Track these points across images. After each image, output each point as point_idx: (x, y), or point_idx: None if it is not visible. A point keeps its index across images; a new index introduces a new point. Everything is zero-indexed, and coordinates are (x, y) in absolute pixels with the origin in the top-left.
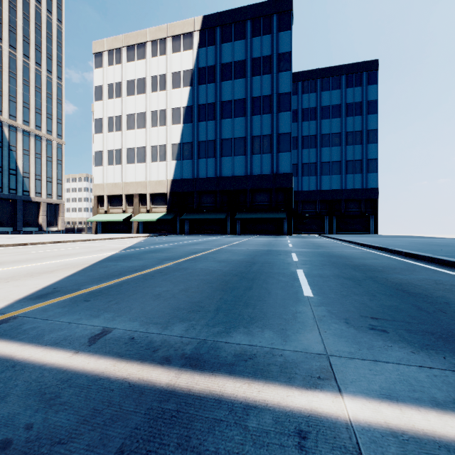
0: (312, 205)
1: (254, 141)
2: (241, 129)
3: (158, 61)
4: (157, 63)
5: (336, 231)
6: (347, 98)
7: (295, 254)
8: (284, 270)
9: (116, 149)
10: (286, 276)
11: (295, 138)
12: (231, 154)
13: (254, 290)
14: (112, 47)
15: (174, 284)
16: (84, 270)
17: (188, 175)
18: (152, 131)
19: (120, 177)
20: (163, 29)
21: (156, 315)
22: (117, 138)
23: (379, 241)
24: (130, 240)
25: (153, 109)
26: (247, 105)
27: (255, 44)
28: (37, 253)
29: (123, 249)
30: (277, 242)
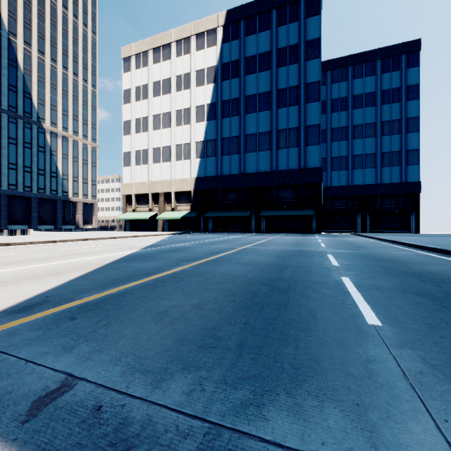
0: (342, 201)
1: (279, 135)
2: (266, 123)
3: (183, 60)
4: (181, 63)
5: (370, 229)
6: (383, 84)
7: (332, 256)
8: (325, 278)
9: (143, 149)
10: (331, 288)
11: (323, 131)
12: (255, 150)
13: (291, 310)
14: (139, 50)
15: (187, 295)
16: (92, 272)
17: (212, 173)
18: (177, 130)
19: (147, 176)
20: (188, 28)
21: (150, 352)
22: (144, 139)
23: (430, 241)
24: (154, 238)
25: (178, 108)
26: (272, 98)
27: (281, 33)
28: (59, 251)
29: (143, 248)
30: (307, 241)
